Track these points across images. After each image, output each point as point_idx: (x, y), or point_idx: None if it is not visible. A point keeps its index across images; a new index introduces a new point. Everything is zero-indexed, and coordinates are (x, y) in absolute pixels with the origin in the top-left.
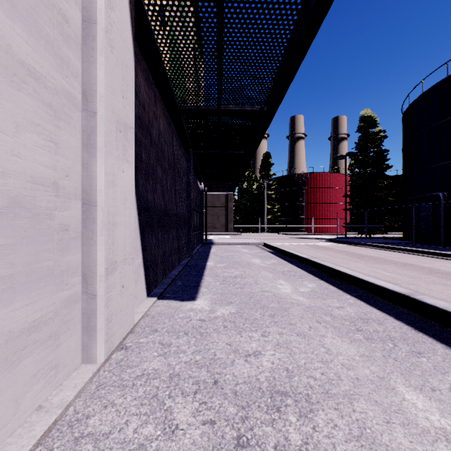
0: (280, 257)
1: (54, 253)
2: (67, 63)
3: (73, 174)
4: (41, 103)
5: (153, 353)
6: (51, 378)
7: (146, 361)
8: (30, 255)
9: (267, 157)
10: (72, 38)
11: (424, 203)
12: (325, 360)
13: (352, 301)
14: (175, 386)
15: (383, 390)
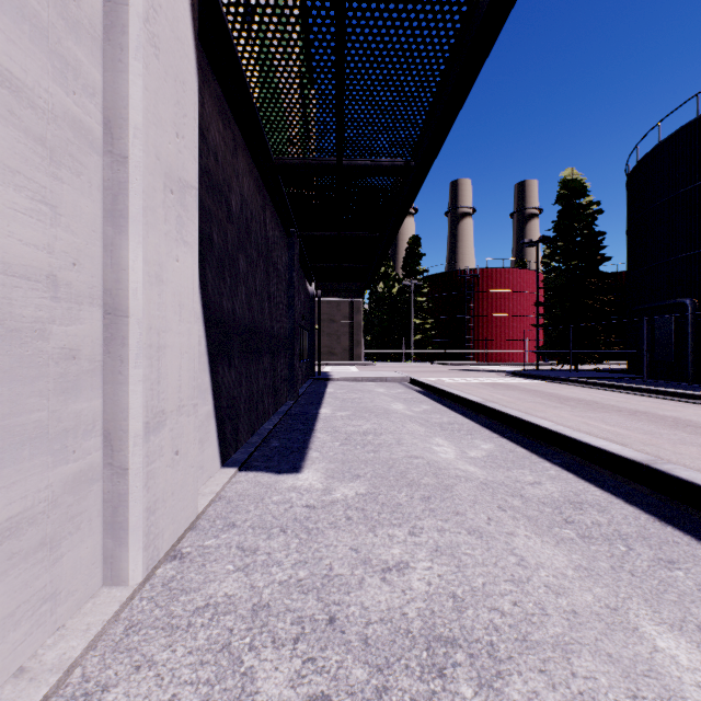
0: (435, 401)
1: (50, 398)
2: (74, 70)
3: (87, 261)
4: (24, 134)
5: (226, 566)
6: (44, 616)
7: (213, 581)
8: (1, 402)
9: (415, 244)
10: (85, 27)
11: (662, 315)
12: (517, 578)
13: (554, 473)
14: (261, 628)
15: (619, 633)
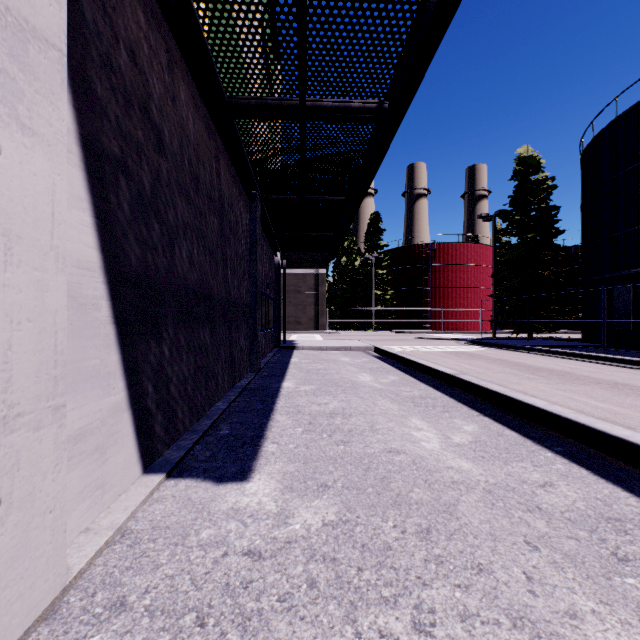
0: (402, 370)
1: None
2: None
3: None
4: None
5: None
6: None
7: None
8: None
9: (376, 220)
10: None
11: (620, 285)
12: None
13: (563, 468)
14: None
15: None
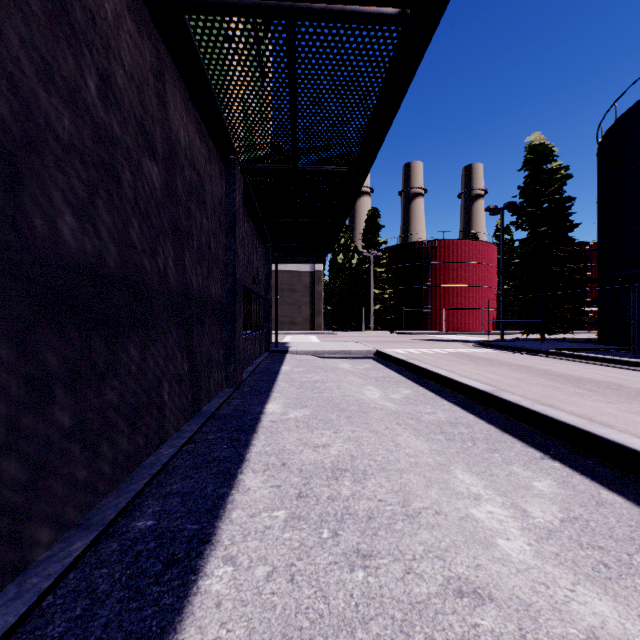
0: (413, 381)
1: None
2: None
3: None
4: None
5: None
6: None
7: None
8: None
9: (374, 216)
10: None
11: None
12: None
13: None
14: None
15: None
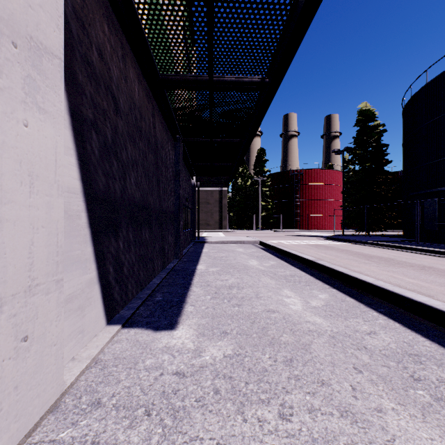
0: (278, 257)
1: None
2: None
3: None
4: None
5: None
6: None
7: None
8: None
9: (261, 153)
10: None
11: (429, 199)
12: None
13: (383, 322)
14: None
15: None
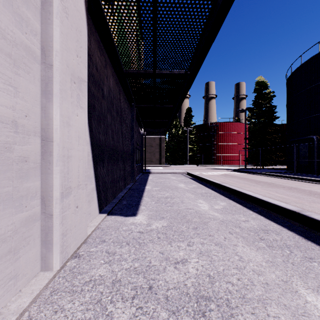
0: (199, 182)
1: (13, 180)
2: (26, 22)
3: (32, 115)
4: (0, 51)
5: (100, 261)
6: (10, 286)
7: (94, 268)
8: None
9: (189, 111)
10: (32, 2)
11: (302, 143)
12: (239, 267)
13: (254, 216)
14: (116, 291)
15: (289, 293)
